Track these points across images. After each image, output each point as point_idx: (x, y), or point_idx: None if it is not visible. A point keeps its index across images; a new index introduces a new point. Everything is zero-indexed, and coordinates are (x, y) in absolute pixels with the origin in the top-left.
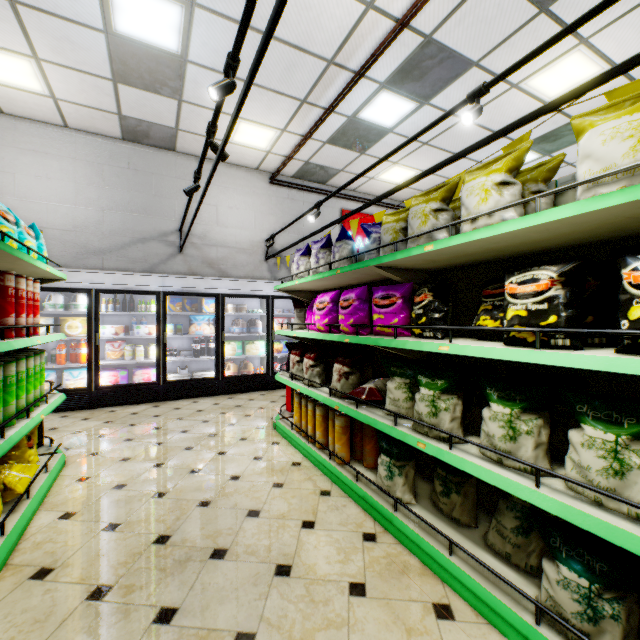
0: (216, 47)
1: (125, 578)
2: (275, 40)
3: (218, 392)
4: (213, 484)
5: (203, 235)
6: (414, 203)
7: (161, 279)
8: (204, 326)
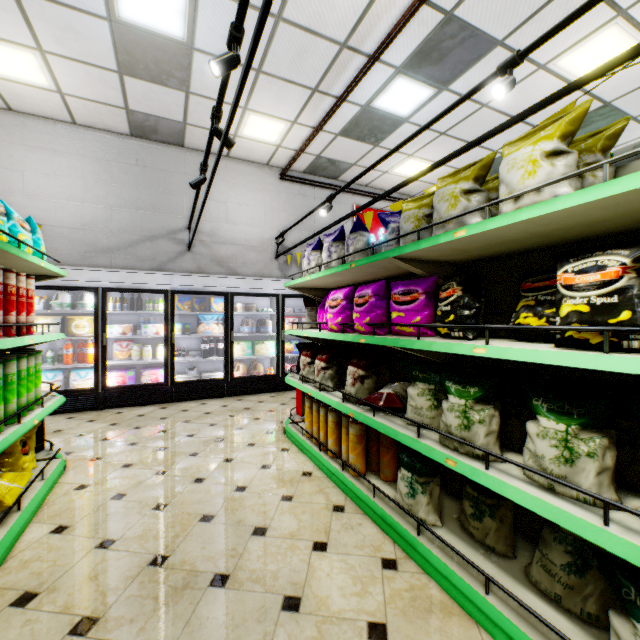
0: (223, 32)
1: (114, 608)
2: (285, 22)
3: (227, 393)
4: (217, 495)
5: (212, 232)
6: (441, 184)
7: (169, 277)
8: (213, 326)
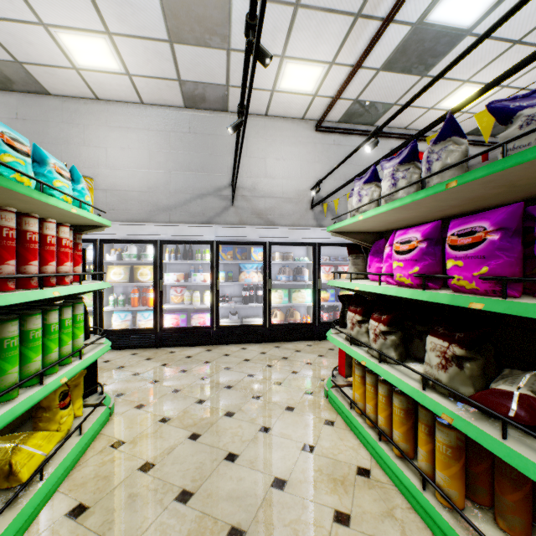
0: None
1: None
2: None
3: (265, 339)
4: (250, 490)
5: (252, 188)
6: None
7: (214, 229)
8: (252, 274)
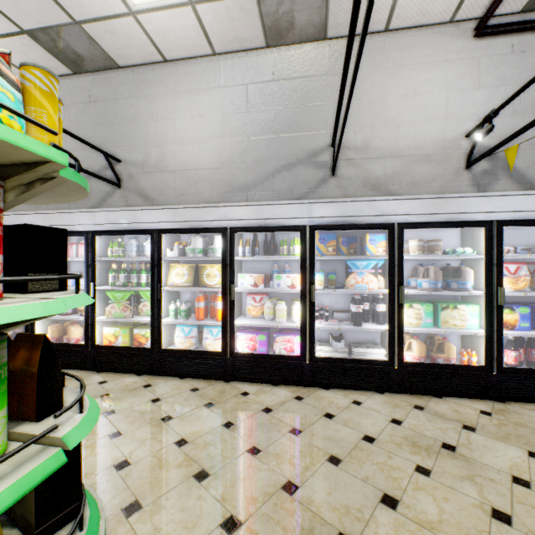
0: None
1: None
2: None
3: (392, 387)
4: None
5: (363, 145)
6: None
7: (306, 207)
8: (367, 277)
